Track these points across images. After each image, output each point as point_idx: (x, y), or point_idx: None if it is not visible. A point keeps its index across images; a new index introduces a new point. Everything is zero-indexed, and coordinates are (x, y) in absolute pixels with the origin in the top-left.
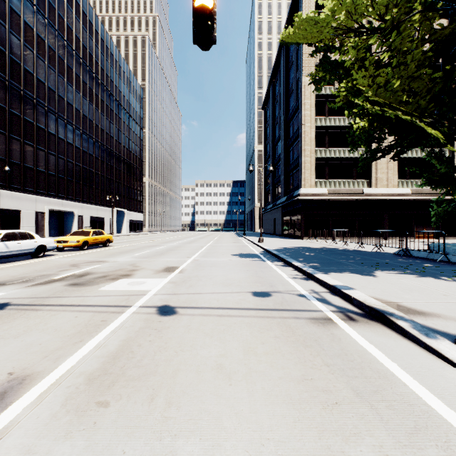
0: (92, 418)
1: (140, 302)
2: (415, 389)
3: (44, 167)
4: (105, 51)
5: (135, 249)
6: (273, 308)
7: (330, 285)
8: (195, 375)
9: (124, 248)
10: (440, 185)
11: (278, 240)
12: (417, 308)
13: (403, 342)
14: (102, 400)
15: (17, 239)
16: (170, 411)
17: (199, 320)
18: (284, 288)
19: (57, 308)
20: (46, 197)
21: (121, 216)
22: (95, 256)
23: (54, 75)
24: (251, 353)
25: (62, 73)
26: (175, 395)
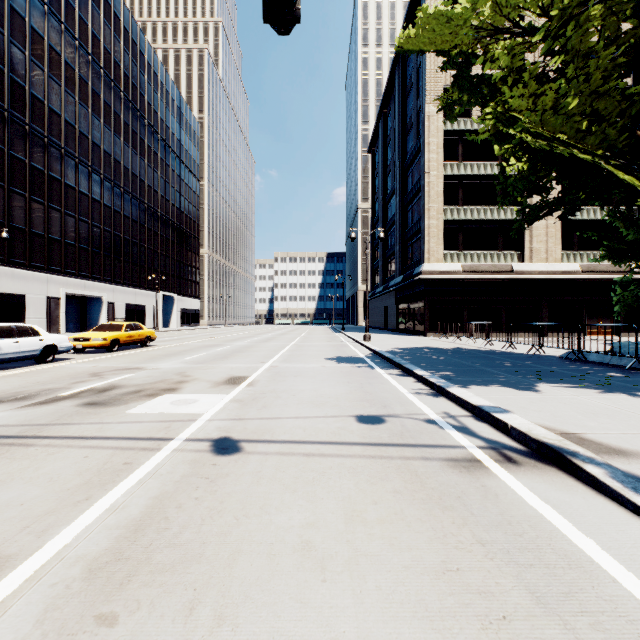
0: None
1: (186, 432)
2: (634, 589)
3: (59, 233)
4: (147, 70)
5: (187, 350)
6: (389, 442)
7: (473, 405)
8: (266, 563)
9: (171, 349)
10: (629, 258)
11: (392, 337)
12: (611, 444)
13: (598, 500)
14: (106, 611)
15: (14, 336)
16: (220, 634)
17: (276, 462)
18: (404, 409)
19: (59, 442)
20: (62, 276)
21: (169, 304)
22: (128, 360)
23: (73, 103)
24: (358, 521)
25: (85, 100)
26: (231, 601)
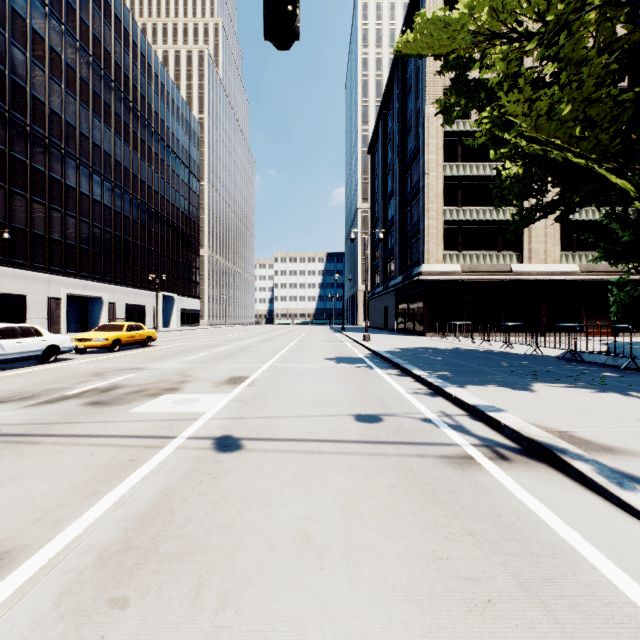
0: (98, 629)
1: (188, 431)
2: (612, 576)
3: (60, 234)
4: (147, 71)
5: (188, 350)
6: (386, 440)
7: (468, 405)
8: (267, 552)
9: (172, 349)
10: (624, 259)
11: (391, 337)
12: (600, 442)
13: (584, 495)
14: (117, 595)
15: (17, 337)
16: (225, 616)
17: (276, 459)
18: (401, 408)
19: (65, 440)
20: (63, 276)
21: (169, 304)
22: (129, 360)
23: (74, 104)
24: (354, 514)
25: (85, 101)
26: (234, 586)
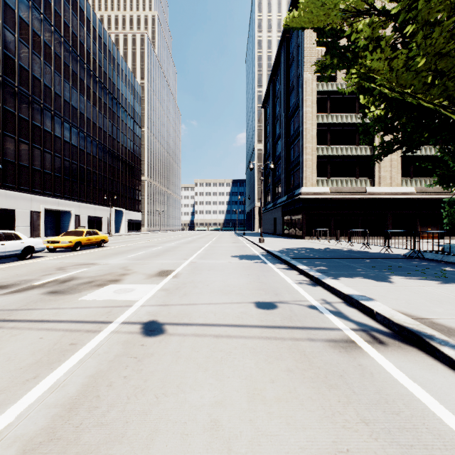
0: None
1: (123, 316)
2: None
3: (40, 165)
4: (103, 48)
5: (131, 249)
6: (281, 324)
7: (344, 294)
8: (179, 443)
9: (119, 248)
10: None
11: (279, 240)
12: None
13: None
14: None
15: (1, 240)
16: None
17: (192, 343)
18: (291, 297)
19: (22, 324)
20: (42, 196)
21: (119, 216)
22: (86, 257)
23: (50, 71)
24: (258, 399)
25: (58, 69)
26: None
